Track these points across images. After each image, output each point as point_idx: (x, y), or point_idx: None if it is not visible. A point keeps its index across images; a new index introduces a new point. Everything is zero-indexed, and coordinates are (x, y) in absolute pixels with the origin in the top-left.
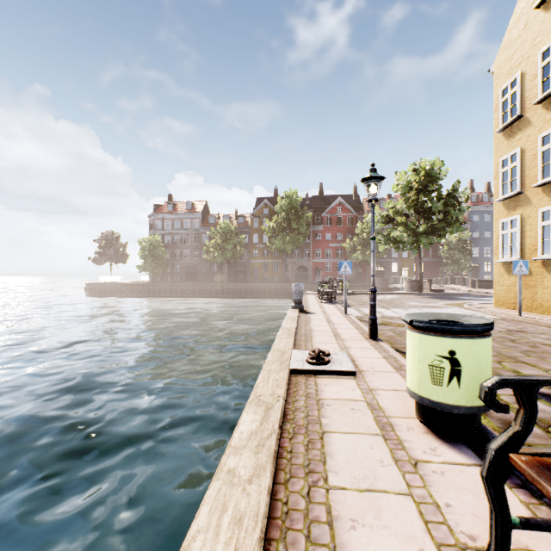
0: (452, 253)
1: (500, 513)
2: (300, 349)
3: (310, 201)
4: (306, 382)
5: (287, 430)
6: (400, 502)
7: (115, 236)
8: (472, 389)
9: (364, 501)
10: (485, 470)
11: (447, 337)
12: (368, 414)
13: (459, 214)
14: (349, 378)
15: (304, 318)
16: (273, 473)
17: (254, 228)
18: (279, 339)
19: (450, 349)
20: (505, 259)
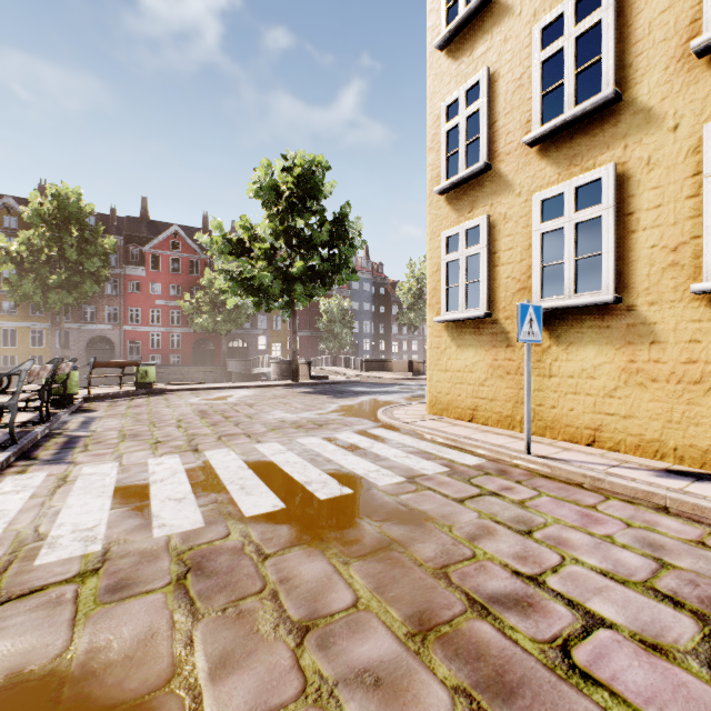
0: (333, 325)
1: None
2: None
3: (120, 223)
4: None
5: None
6: None
7: None
8: None
9: None
10: None
11: None
12: None
13: (352, 252)
14: None
15: None
16: None
17: None
18: None
19: None
20: (455, 314)
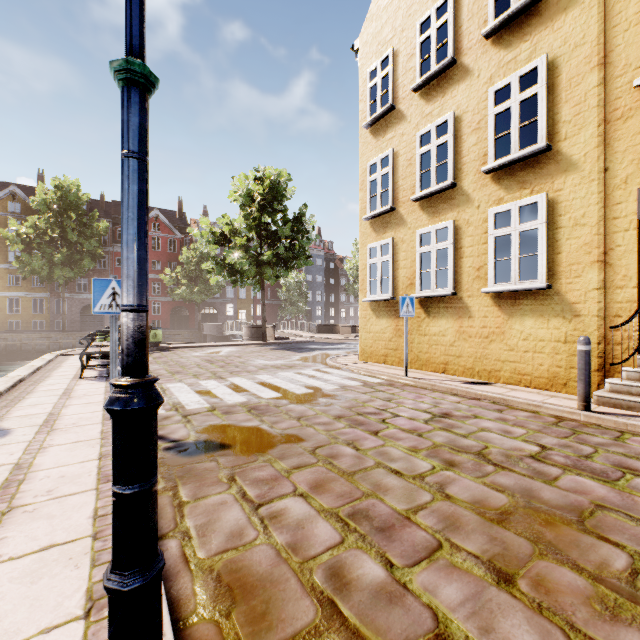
0: (291, 295)
1: None
2: None
3: (108, 207)
4: None
5: None
6: None
7: None
8: None
9: None
10: None
11: None
12: None
13: (308, 244)
14: None
15: None
16: None
17: None
18: None
19: None
20: (375, 297)
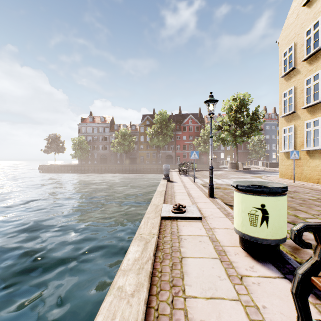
0: (254, 147)
1: (305, 318)
2: (168, 203)
3: (174, 117)
4: (171, 224)
5: (159, 256)
6: (233, 306)
7: (57, 136)
8: (275, 228)
9: (209, 306)
10: (294, 288)
11: (259, 196)
12: (209, 244)
13: (259, 125)
14: (197, 221)
15: (170, 185)
16: (148, 288)
17: (141, 132)
18: (155, 198)
19: (262, 203)
20: (285, 150)
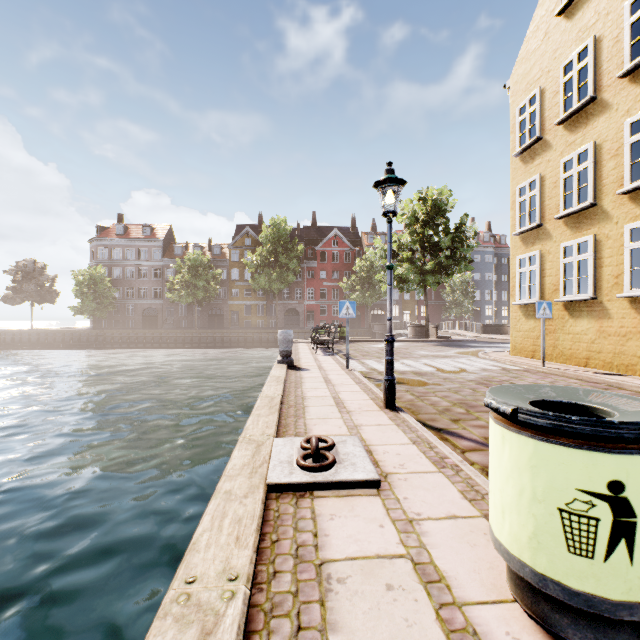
0: (455, 296)
1: None
2: (288, 433)
3: (301, 232)
4: (297, 513)
5: None
6: None
7: (38, 266)
8: None
9: None
10: None
11: (605, 452)
12: (422, 602)
13: (468, 251)
14: (369, 494)
15: (294, 378)
16: None
17: (233, 262)
18: (254, 418)
19: (613, 479)
20: (523, 301)
